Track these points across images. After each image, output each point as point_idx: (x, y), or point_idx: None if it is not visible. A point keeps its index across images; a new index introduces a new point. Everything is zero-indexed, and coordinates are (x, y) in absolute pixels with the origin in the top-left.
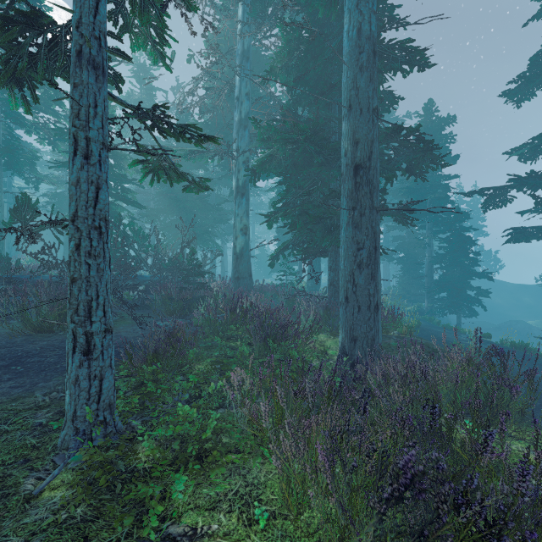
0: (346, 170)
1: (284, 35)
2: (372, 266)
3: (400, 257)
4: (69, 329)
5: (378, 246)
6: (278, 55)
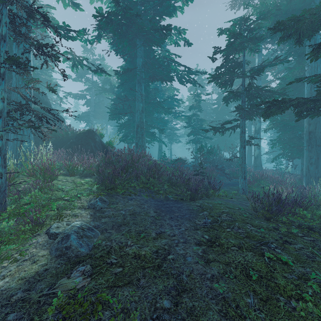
0: (305, 133)
1: (280, 85)
2: (316, 164)
3: None
4: (241, 175)
5: (320, 157)
6: (276, 86)
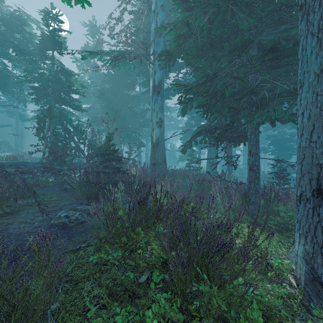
0: None
1: None
2: None
3: (273, 150)
4: None
5: None
6: None
